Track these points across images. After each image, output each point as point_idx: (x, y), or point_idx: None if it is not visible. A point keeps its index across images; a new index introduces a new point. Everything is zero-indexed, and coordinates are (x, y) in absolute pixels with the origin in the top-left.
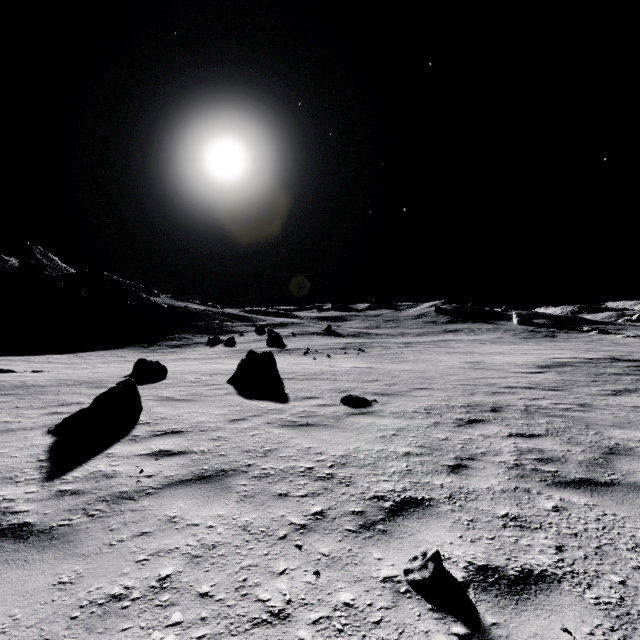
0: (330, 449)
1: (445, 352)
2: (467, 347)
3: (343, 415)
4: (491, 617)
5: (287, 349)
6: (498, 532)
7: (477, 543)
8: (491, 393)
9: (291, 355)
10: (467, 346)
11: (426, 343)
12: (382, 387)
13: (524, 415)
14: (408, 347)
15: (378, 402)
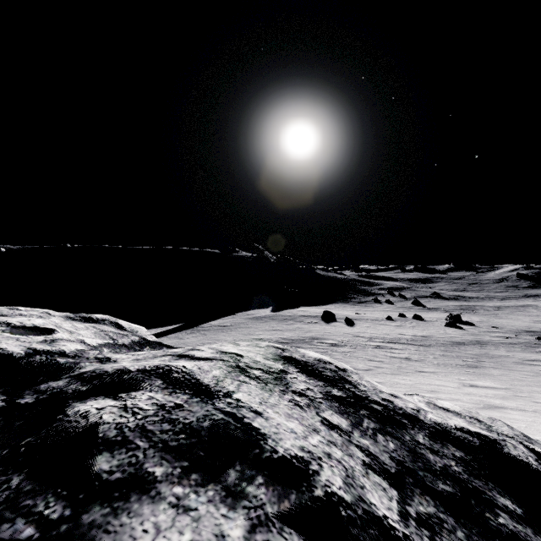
0: (499, 332)
1: (522, 315)
2: (538, 312)
3: (495, 329)
4: (521, 337)
5: (430, 308)
6: (524, 336)
7: (521, 336)
8: (535, 329)
9: (440, 312)
10: (538, 311)
11: (510, 308)
12: (499, 326)
13: (539, 332)
14: (499, 310)
15: (501, 328)
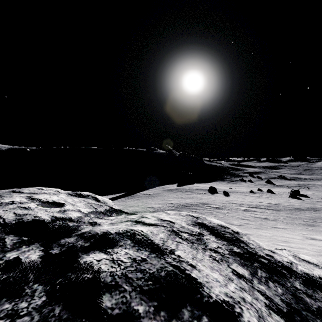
0: None
1: None
2: None
3: None
4: None
5: (278, 185)
6: None
7: None
8: None
9: (284, 188)
10: None
11: None
12: None
13: None
14: None
15: None
